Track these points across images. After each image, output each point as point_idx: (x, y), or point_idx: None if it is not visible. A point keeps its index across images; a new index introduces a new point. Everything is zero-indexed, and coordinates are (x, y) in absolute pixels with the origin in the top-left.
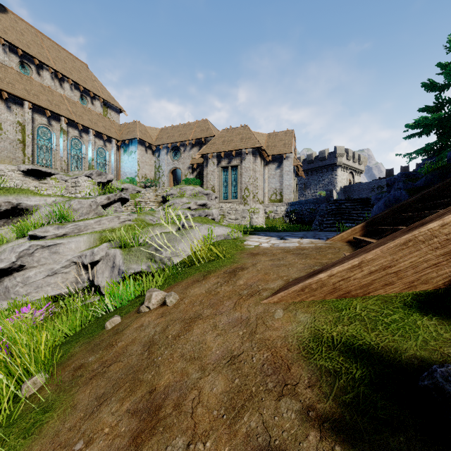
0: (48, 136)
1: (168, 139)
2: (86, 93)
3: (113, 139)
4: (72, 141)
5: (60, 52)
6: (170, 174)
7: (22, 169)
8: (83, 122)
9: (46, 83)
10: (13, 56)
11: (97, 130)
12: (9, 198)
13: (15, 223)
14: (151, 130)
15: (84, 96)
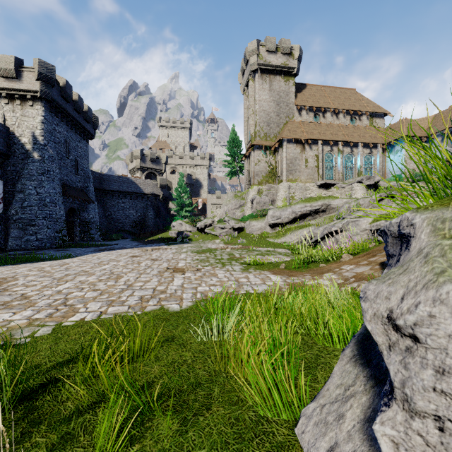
0: (331, 158)
1: (443, 125)
2: (354, 114)
3: (378, 144)
4: (346, 156)
5: (336, 92)
6: (447, 162)
7: (318, 184)
8: (353, 139)
9: (328, 121)
10: (311, 113)
11: (364, 141)
12: (325, 202)
13: (327, 215)
14: (420, 122)
15: (353, 117)
